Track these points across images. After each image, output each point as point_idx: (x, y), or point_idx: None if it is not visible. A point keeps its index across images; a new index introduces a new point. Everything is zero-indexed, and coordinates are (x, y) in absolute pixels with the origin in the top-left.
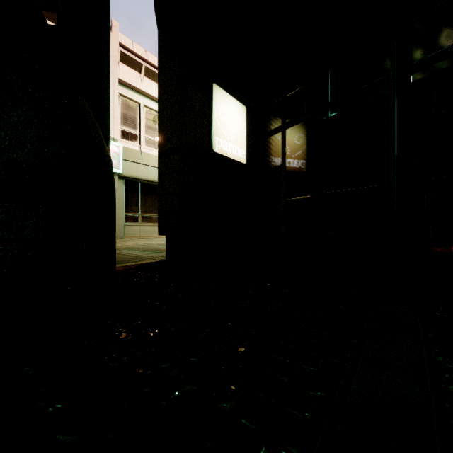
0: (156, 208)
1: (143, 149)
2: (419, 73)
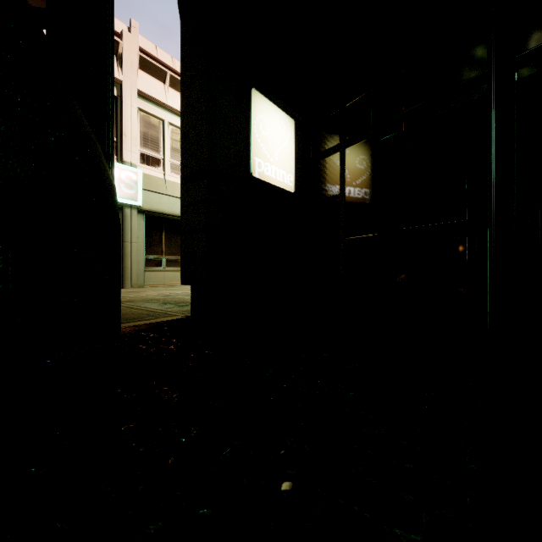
0: None
1: (168, 177)
2: (527, 69)
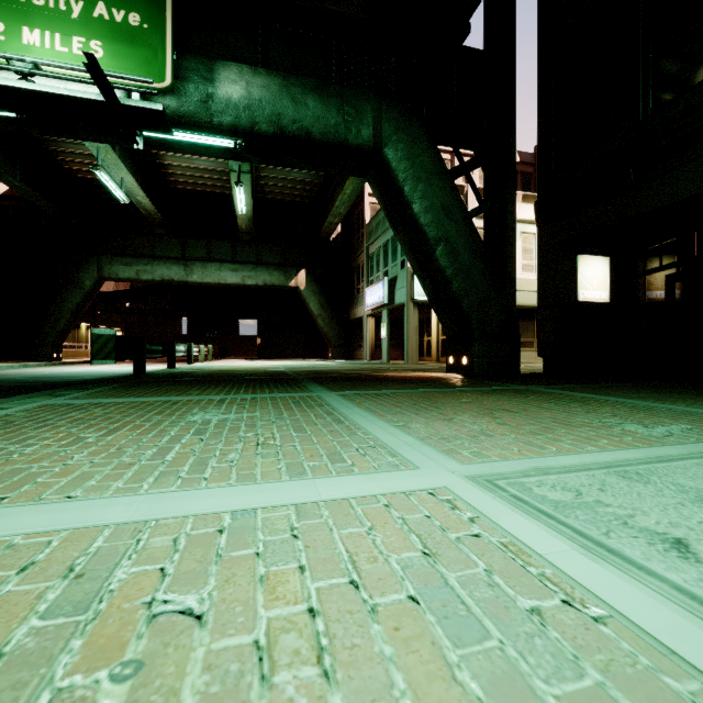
0: None
1: None
2: None
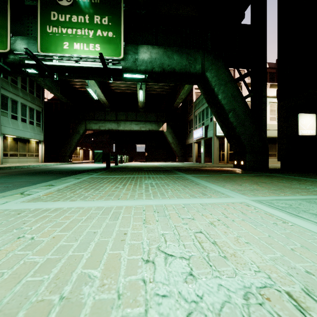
0: None
1: None
2: None
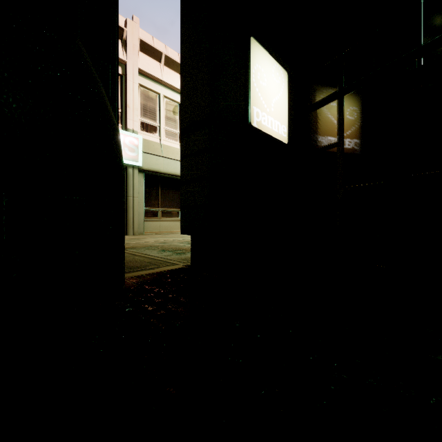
0: (176, 202)
1: (163, 141)
2: None
